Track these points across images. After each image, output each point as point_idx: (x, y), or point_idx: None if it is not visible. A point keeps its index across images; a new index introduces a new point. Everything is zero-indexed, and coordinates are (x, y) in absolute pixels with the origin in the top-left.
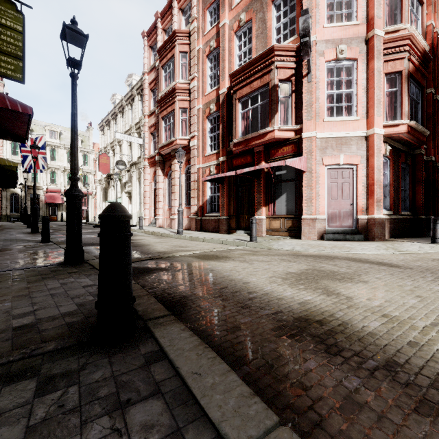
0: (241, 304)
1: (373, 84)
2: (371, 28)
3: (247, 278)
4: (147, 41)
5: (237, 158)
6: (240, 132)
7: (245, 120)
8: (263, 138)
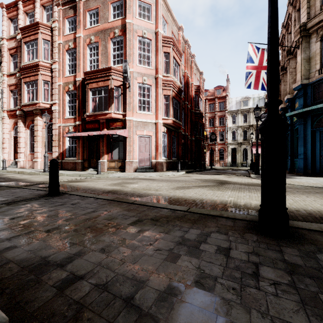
0: (92, 190)
1: (158, 99)
2: (157, 73)
3: (95, 186)
4: (6, 12)
5: (89, 124)
6: (91, 109)
7: (94, 102)
8: (105, 116)
